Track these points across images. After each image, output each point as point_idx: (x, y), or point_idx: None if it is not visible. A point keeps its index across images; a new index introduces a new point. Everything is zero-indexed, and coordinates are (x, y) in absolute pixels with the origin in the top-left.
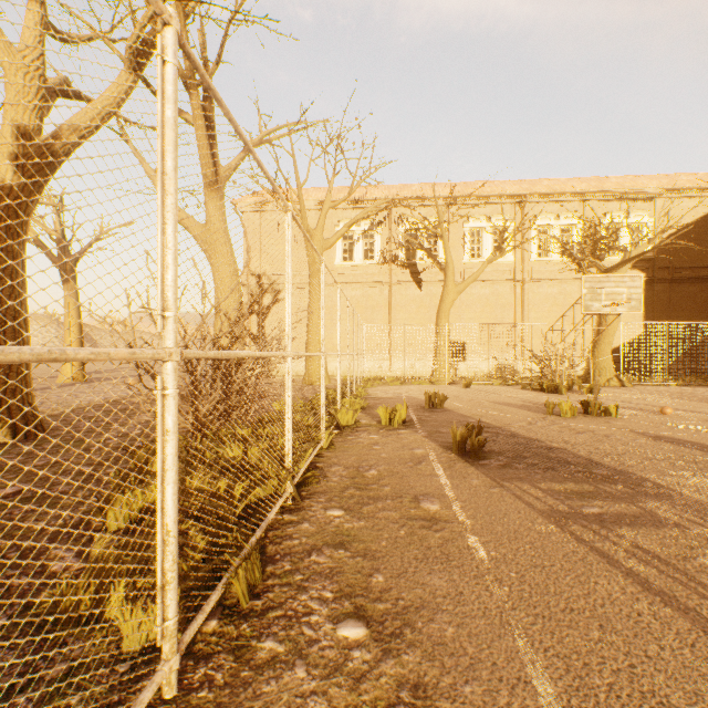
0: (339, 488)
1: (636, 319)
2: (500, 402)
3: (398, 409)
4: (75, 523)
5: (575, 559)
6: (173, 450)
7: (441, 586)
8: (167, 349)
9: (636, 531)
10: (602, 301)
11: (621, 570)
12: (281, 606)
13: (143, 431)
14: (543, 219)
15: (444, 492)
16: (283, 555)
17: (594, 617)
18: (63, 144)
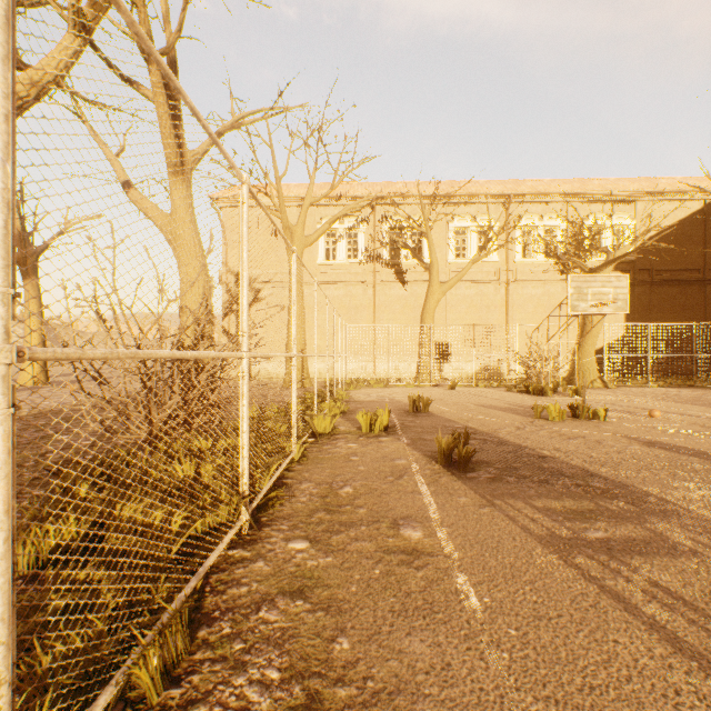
0: (306, 511)
1: (618, 320)
2: (486, 405)
3: (380, 415)
4: None
5: (586, 605)
6: None
7: (424, 655)
8: None
9: (650, 562)
10: (588, 301)
11: (642, 620)
12: (206, 699)
13: (93, 442)
14: (528, 220)
15: (427, 514)
16: (224, 611)
17: (622, 700)
18: None
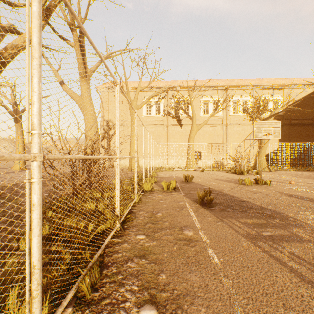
0: (143, 223)
1: (275, 141)
2: (217, 178)
3: (171, 183)
4: (3, 246)
5: (263, 262)
6: (37, 216)
7: (196, 281)
8: (33, 153)
9: (290, 245)
10: (262, 133)
11: (287, 268)
12: (109, 297)
13: (49, 194)
14: (235, 97)
15: (194, 225)
16: (112, 263)
17: (279, 299)
18: (8, 54)
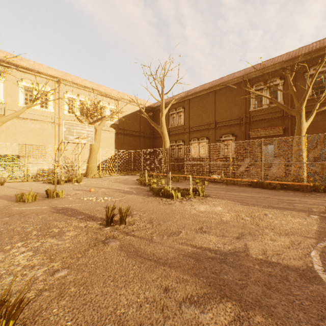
0: None
1: (112, 148)
2: (2, 195)
3: None
4: None
5: None
6: None
7: None
8: None
9: None
10: (75, 136)
11: None
12: None
13: None
14: (71, 94)
15: None
16: None
17: None
18: None
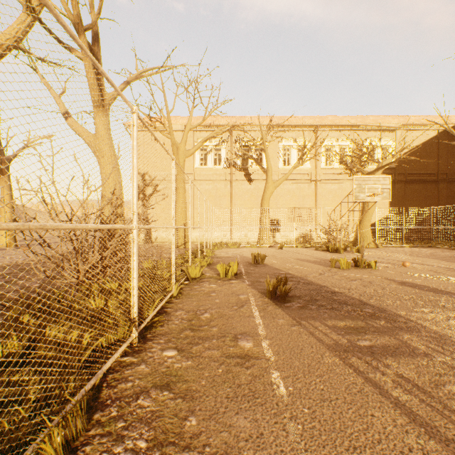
0: (178, 330)
1: (385, 205)
2: (301, 259)
3: (231, 266)
4: None
5: (355, 391)
6: None
7: (245, 428)
8: None
9: (398, 361)
10: (365, 193)
11: (390, 400)
12: None
13: (41, 285)
14: (329, 141)
15: (257, 331)
16: (114, 400)
17: None
18: None
